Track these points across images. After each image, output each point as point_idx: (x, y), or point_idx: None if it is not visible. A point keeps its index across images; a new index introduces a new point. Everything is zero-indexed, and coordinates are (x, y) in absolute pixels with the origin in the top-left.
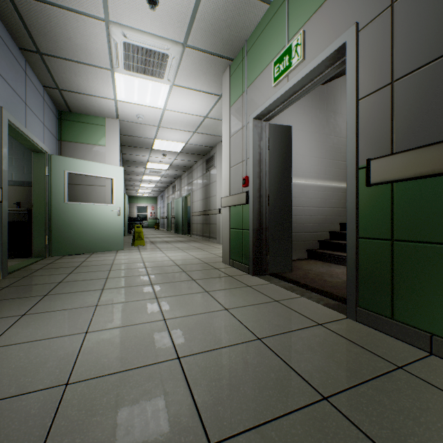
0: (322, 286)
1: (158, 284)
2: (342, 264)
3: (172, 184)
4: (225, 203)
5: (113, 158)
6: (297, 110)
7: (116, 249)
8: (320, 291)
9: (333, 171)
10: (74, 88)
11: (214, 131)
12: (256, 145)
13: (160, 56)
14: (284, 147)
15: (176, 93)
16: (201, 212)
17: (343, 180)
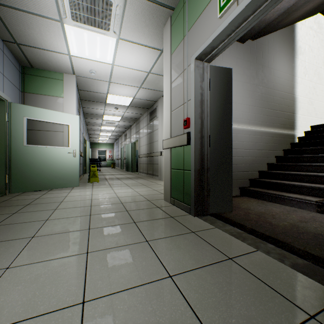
0: (272, 232)
1: (96, 228)
2: (276, 202)
3: (124, 133)
4: (167, 145)
5: (70, 108)
6: (231, 62)
7: (72, 186)
8: (273, 240)
9: (261, 117)
10: (30, 43)
11: (156, 86)
12: (198, 85)
13: (104, 3)
14: (225, 88)
15: (122, 48)
16: (146, 155)
17: (270, 125)
